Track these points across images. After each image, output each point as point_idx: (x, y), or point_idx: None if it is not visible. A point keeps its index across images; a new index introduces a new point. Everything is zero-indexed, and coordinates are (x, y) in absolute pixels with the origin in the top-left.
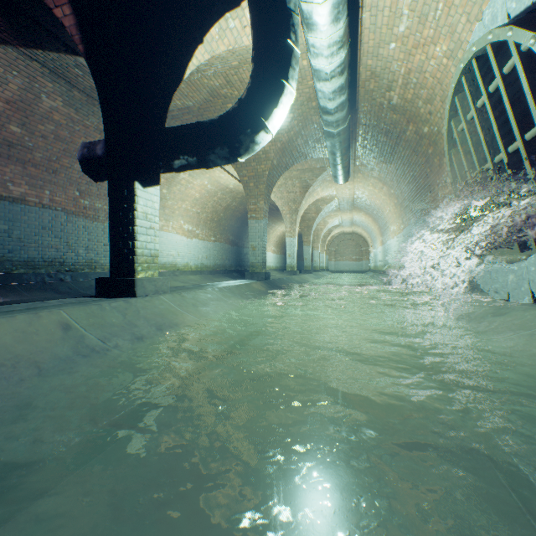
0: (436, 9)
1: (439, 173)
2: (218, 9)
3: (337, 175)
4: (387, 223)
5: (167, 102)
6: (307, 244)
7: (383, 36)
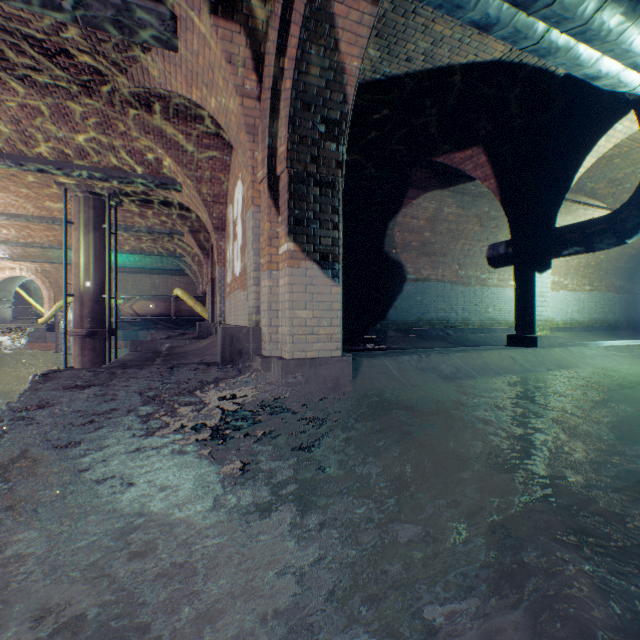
0: None
1: None
2: (604, 128)
3: None
4: None
5: (555, 210)
6: None
7: None
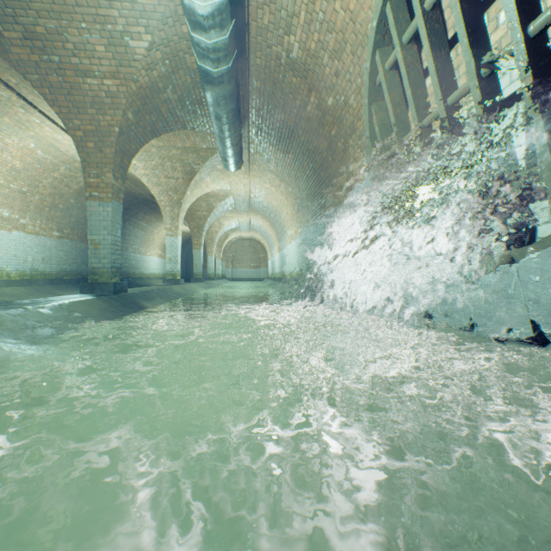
0: None
1: (343, 161)
2: None
3: (227, 156)
4: (284, 227)
5: None
6: (198, 247)
7: None
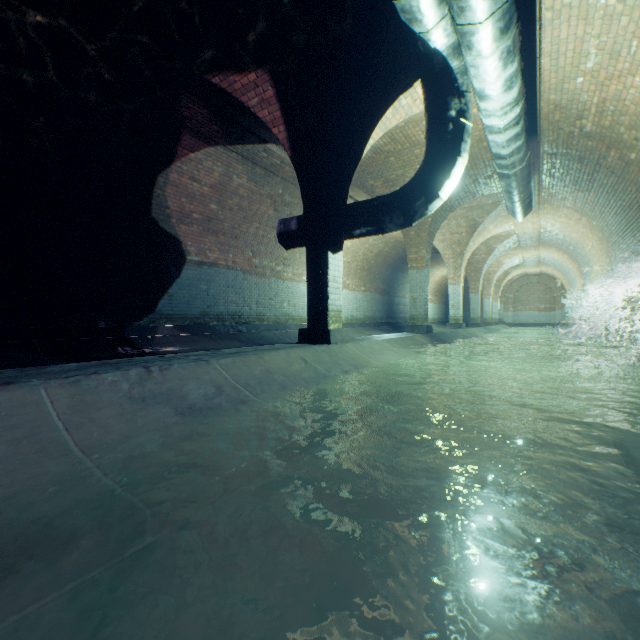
0: (629, 46)
1: None
2: (393, 96)
3: (514, 212)
4: (589, 261)
5: (348, 182)
6: (475, 291)
7: (566, 73)
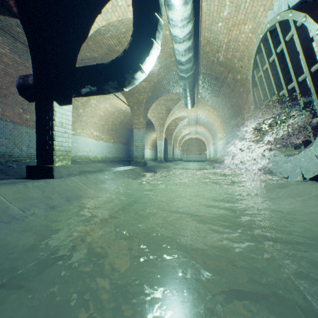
0: (246, 2)
1: (246, 103)
2: None
3: (187, 103)
4: (216, 132)
5: (76, 50)
6: (170, 144)
7: (214, 18)
